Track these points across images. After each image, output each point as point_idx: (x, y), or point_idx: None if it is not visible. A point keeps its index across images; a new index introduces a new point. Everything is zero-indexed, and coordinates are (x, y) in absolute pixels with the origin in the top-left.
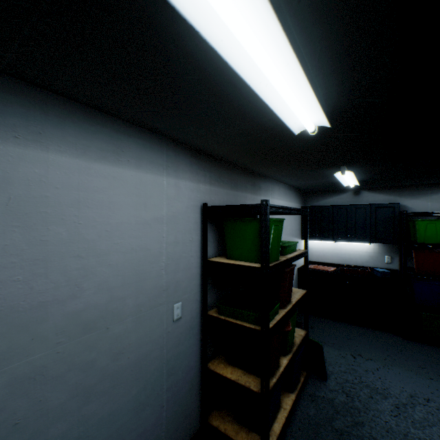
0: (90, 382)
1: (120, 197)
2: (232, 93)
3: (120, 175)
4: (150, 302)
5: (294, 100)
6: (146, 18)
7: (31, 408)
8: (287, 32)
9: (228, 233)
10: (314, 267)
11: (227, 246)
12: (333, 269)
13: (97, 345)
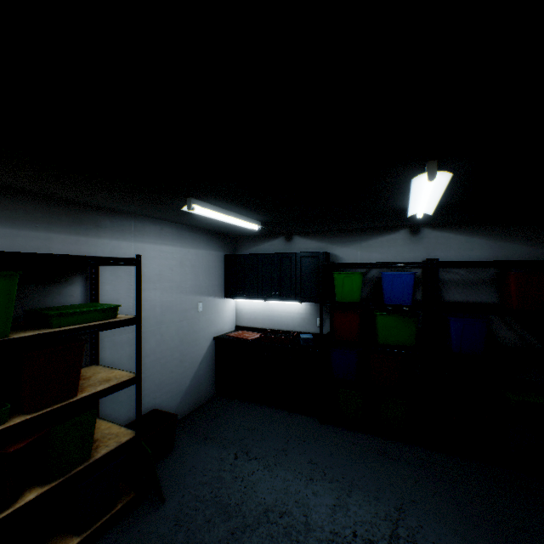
0: None
1: None
2: None
3: None
4: None
5: None
6: None
7: None
8: None
9: None
10: (236, 335)
11: None
12: (256, 337)
13: None
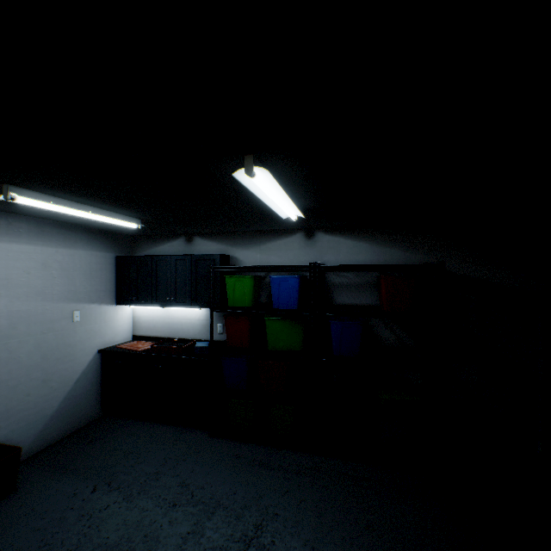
0: None
1: None
2: None
3: None
4: None
5: None
6: None
7: None
8: None
9: None
10: (127, 346)
11: None
12: (150, 347)
13: None
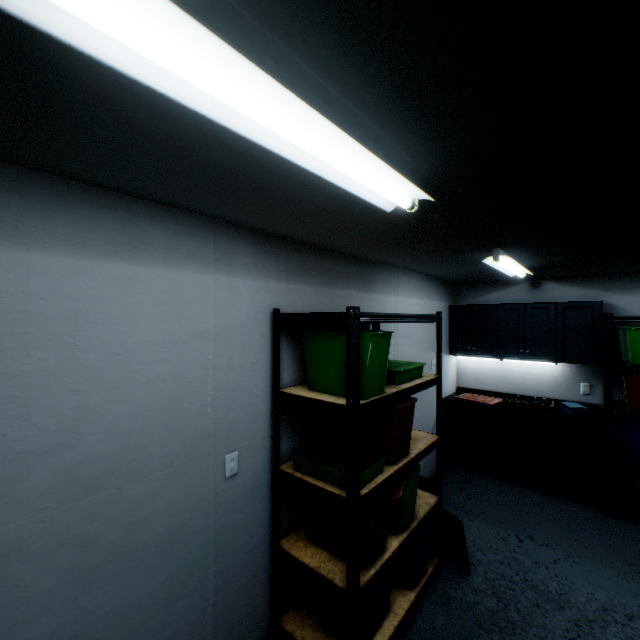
0: (93, 562)
1: (140, 307)
2: (274, 160)
3: (140, 276)
4: (187, 452)
5: (355, 169)
6: (105, 76)
7: (4, 595)
8: (310, 80)
9: (309, 352)
10: (468, 398)
11: (308, 371)
12: (496, 402)
13: (103, 511)
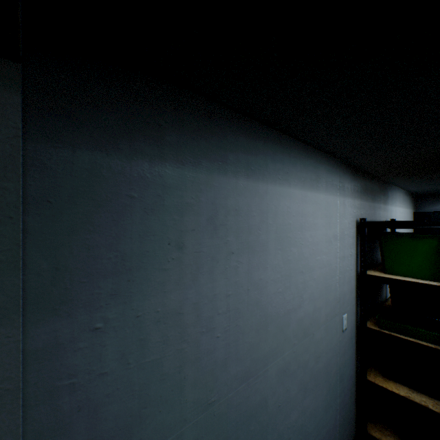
0: (305, 379)
1: (318, 219)
2: None
3: (318, 199)
4: (331, 313)
5: None
6: None
7: (284, 395)
8: None
9: (388, 248)
10: None
11: (385, 261)
12: None
13: (308, 348)
